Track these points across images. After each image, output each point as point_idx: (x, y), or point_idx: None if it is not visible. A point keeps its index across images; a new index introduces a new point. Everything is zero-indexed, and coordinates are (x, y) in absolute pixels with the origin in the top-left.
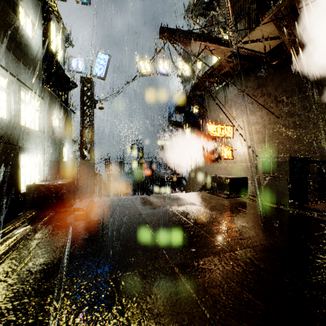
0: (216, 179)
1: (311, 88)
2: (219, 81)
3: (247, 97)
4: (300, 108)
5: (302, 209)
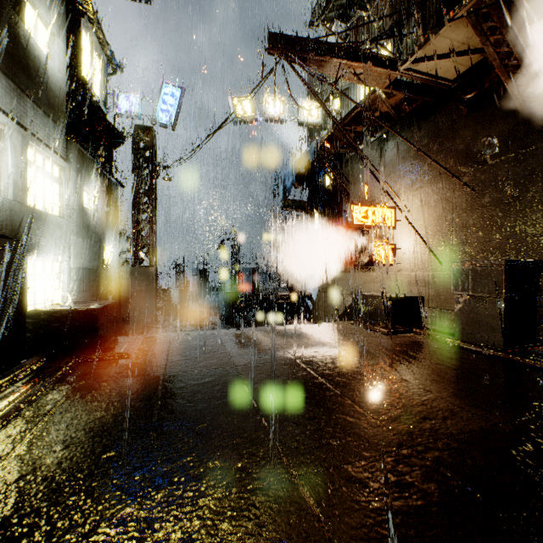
0: (367, 300)
1: (537, 140)
2: (370, 130)
3: (420, 157)
4: (516, 174)
5: (530, 356)
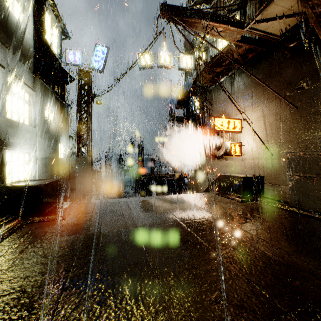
0: (225, 178)
1: None
2: (225, 71)
3: (257, 87)
4: None
5: None
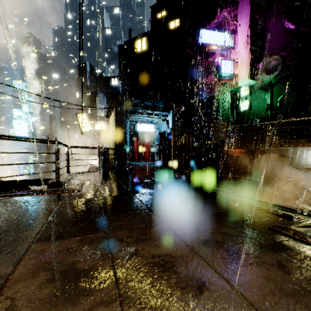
0: None
1: None
2: None
3: None
4: None
5: None
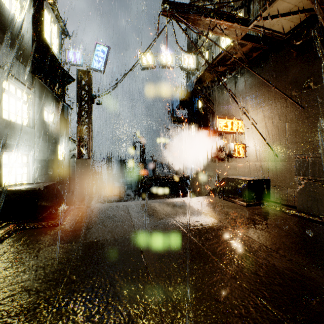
0: (229, 181)
1: None
2: (228, 70)
3: (262, 86)
4: None
5: None
